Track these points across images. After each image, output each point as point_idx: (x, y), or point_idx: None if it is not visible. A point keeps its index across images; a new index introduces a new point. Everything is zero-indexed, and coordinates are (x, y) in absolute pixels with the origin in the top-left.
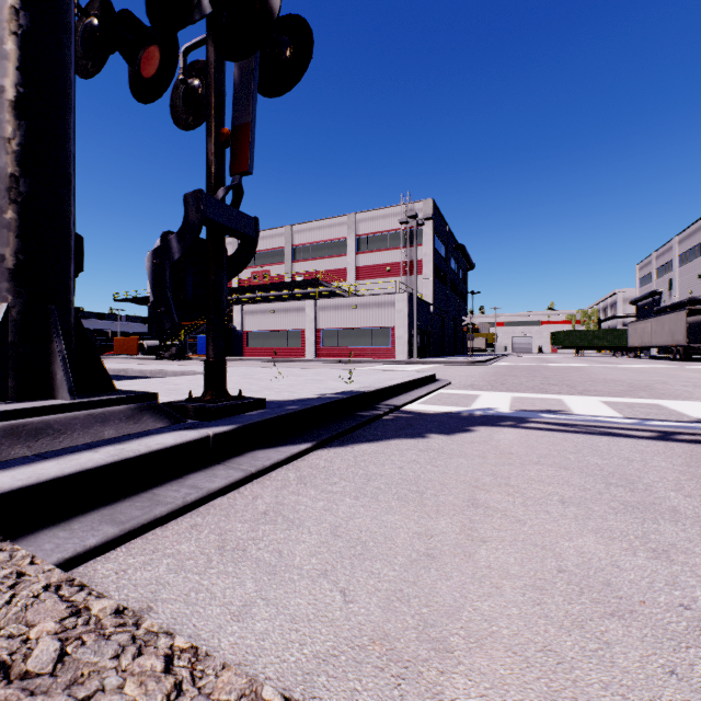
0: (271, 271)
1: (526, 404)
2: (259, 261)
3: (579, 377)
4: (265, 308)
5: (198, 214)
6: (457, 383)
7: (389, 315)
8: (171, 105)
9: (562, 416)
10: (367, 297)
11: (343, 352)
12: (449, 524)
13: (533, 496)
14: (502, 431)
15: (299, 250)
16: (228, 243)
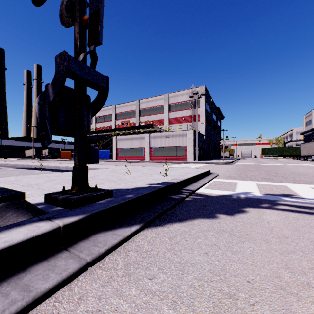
0: (129, 121)
1: (268, 189)
2: (124, 116)
3: (285, 171)
4: (127, 137)
5: (63, 68)
6: (221, 175)
7: (184, 141)
8: (60, 14)
9: (297, 200)
10: (174, 132)
11: (162, 158)
12: None
13: None
14: (265, 212)
15: (142, 111)
16: (110, 109)
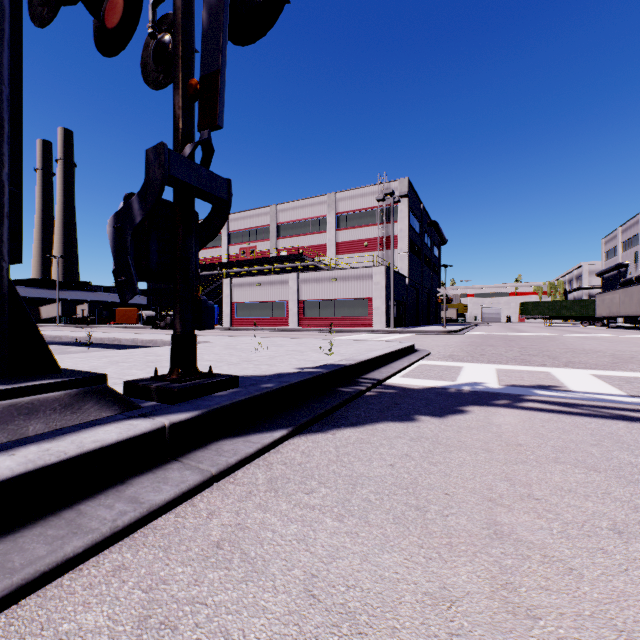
0: (257, 247)
1: (514, 378)
2: (246, 238)
3: (557, 347)
4: (252, 281)
5: (160, 170)
6: (436, 354)
7: (367, 288)
8: (142, 64)
9: (559, 393)
10: (346, 270)
11: (324, 321)
12: (472, 574)
13: (573, 520)
14: (499, 412)
15: (283, 227)
16: None
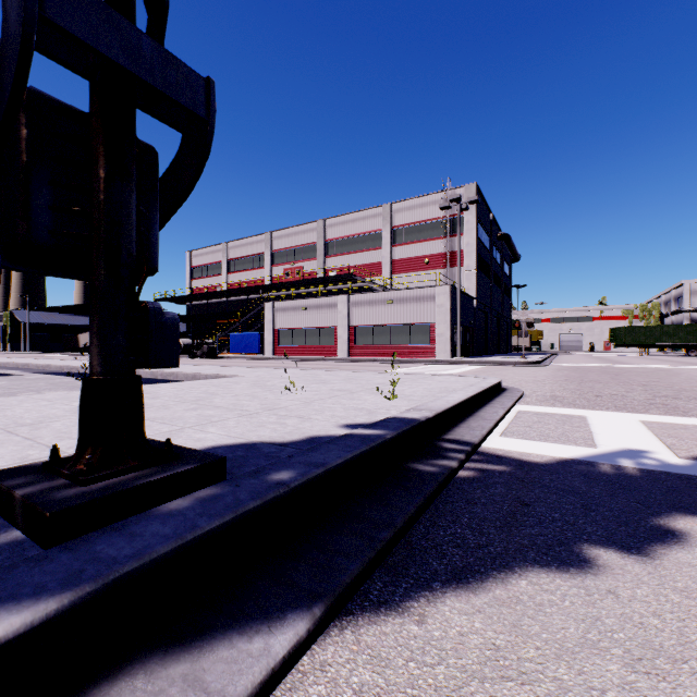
0: (303, 267)
1: (690, 442)
2: (291, 257)
3: (692, 385)
4: (296, 305)
5: (19, 3)
6: (532, 394)
7: (428, 311)
8: None
9: None
10: (404, 291)
11: (378, 350)
12: None
13: None
14: None
15: (332, 244)
16: (261, 241)
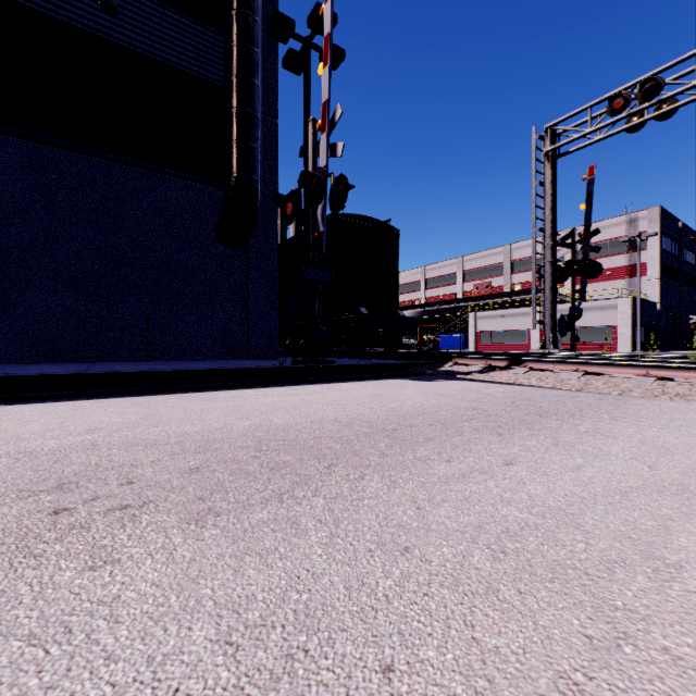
0: (490, 282)
1: None
2: (480, 275)
3: None
4: (494, 314)
5: (574, 312)
6: None
7: (610, 317)
8: None
9: None
10: (588, 302)
11: (565, 346)
12: None
13: None
14: None
15: (517, 263)
16: (453, 263)
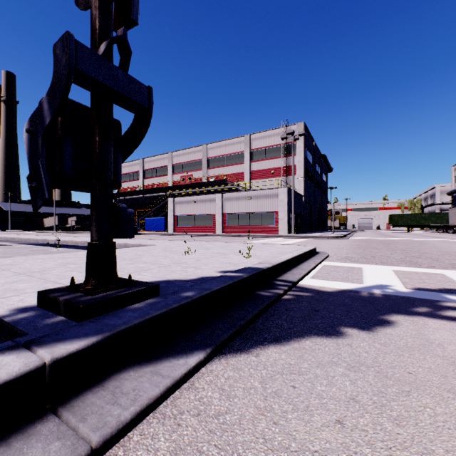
0: (193, 175)
1: (416, 281)
2: (185, 168)
3: (431, 250)
4: (189, 199)
5: (65, 63)
6: (334, 255)
7: (273, 204)
8: None
9: None
10: (258, 191)
11: (241, 229)
12: None
13: None
14: (428, 324)
15: (212, 160)
16: (165, 157)
